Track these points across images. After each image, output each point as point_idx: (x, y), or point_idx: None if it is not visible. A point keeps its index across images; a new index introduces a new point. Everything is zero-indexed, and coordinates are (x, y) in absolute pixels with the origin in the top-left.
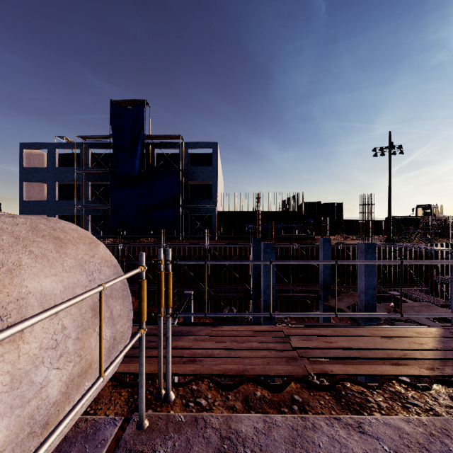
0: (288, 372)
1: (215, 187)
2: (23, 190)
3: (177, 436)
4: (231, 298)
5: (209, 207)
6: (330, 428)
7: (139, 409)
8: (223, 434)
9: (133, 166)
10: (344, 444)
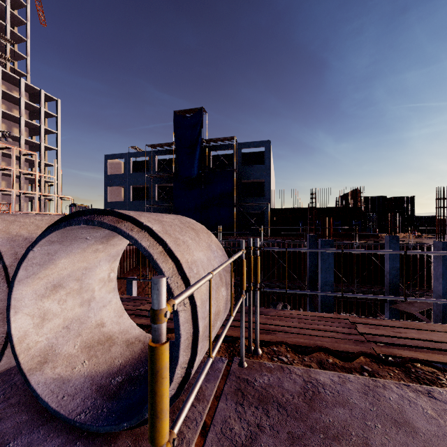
0: (356, 350)
1: (268, 185)
2: (107, 193)
3: (270, 375)
4: (286, 293)
5: (261, 204)
6: (399, 390)
7: (241, 353)
8: (305, 379)
9: (192, 169)
10: (413, 402)
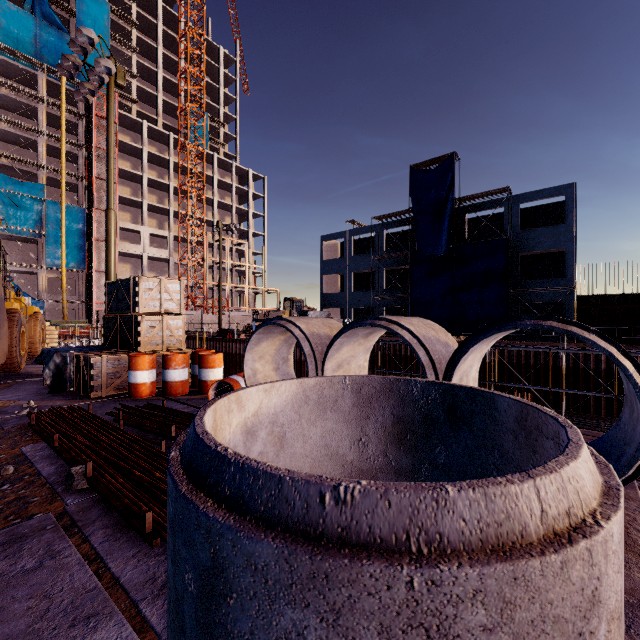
0: None
1: (571, 257)
2: (322, 283)
3: None
4: None
5: (558, 290)
6: None
7: None
8: None
9: (438, 243)
10: None
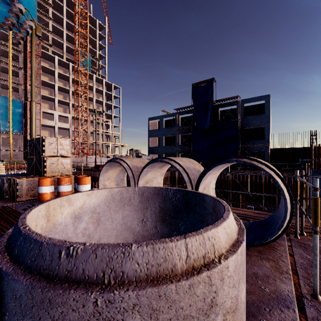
0: None
1: (267, 130)
2: (149, 141)
3: None
4: None
5: (262, 146)
6: None
7: (296, 230)
8: None
9: (205, 122)
10: None
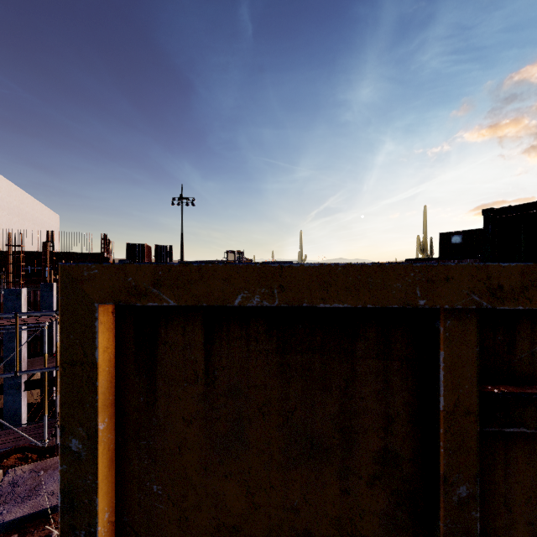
0: None
1: None
2: None
3: None
4: None
5: None
6: None
7: None
8: None
9: None
10: None
